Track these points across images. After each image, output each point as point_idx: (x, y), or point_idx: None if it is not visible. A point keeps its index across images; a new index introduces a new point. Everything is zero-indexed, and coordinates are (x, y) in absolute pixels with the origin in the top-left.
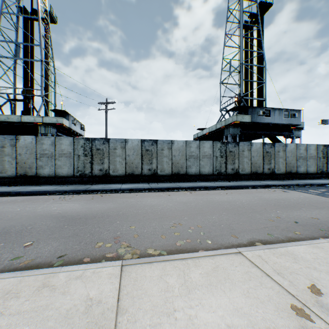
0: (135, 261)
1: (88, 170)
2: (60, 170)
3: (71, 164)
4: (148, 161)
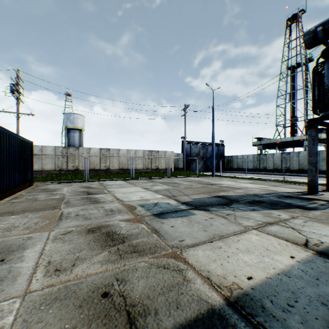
0: None
1: None
2: (321, 167)
3: None
4: None
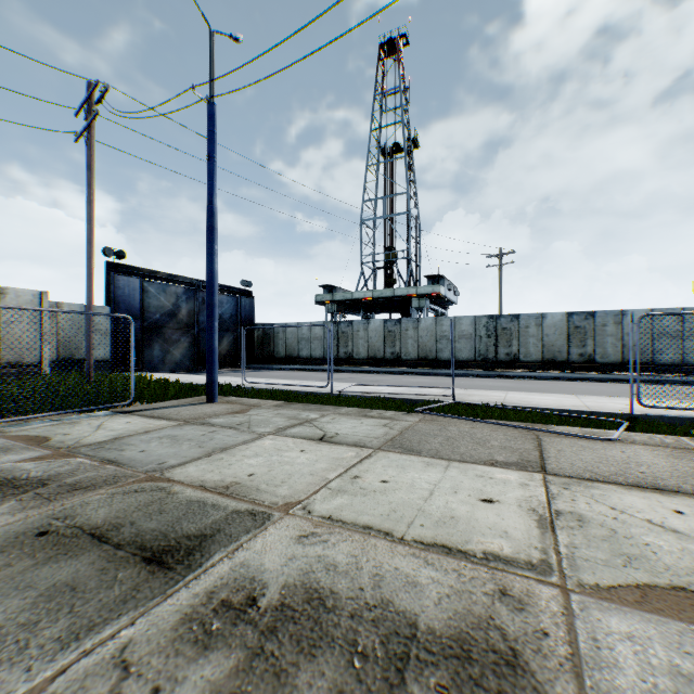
0: (581, 395)
1: (492, 355)
2: (460, 354)
3: (471, 347)
4: (578, 343)
